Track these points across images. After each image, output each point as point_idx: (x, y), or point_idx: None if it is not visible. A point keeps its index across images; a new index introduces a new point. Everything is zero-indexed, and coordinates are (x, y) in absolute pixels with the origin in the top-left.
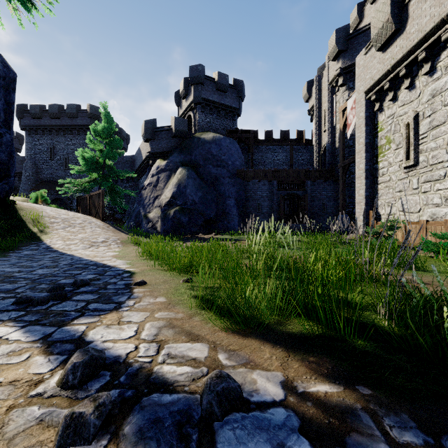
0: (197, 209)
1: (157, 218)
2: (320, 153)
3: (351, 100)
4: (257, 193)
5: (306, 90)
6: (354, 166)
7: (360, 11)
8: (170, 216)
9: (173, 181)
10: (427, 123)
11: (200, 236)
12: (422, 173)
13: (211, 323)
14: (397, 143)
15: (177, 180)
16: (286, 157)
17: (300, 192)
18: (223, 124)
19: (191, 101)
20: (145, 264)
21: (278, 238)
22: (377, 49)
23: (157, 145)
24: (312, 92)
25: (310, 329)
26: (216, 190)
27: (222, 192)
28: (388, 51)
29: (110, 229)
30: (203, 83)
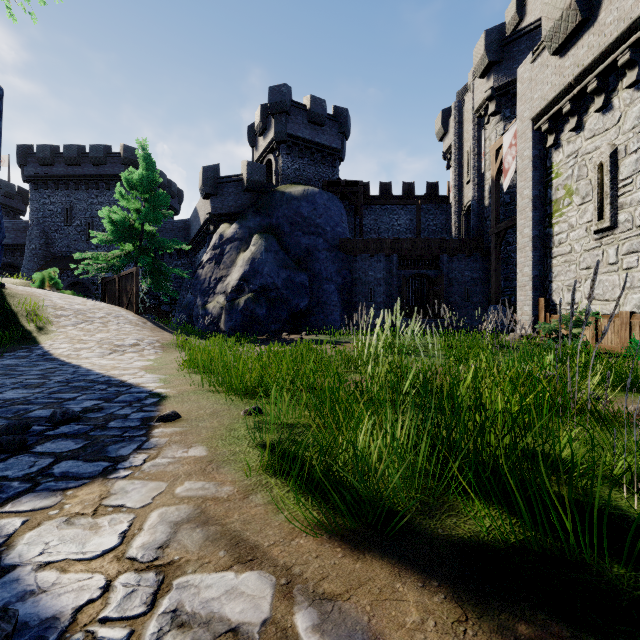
0: (279, 297)
1: (220, 309)
2: (462, 215)
3: (510, 133)
4: (368, 273)
5: (441, 123)
6: (512, 233)
7: (520, 6)
8: (239, 307)
9: (245, 256)
10: (632, 162)
11: (284, 336)
12: (624, 240)
13: (286, 512)
14: (584, 194)
15: (250, 254)
16: (411, 222)
17: (432, 272)
18: (319, 173)
19: (271, 138)
20: (189, 381)
21: (407, 338)
22: (552, 52)
23: (221, 203)
24: (449, 126)
25: (497, 530)
26: (308, 268)
27: (317, 271)
28: (570, 54)
29: (148, 327)
30: (289, 112)
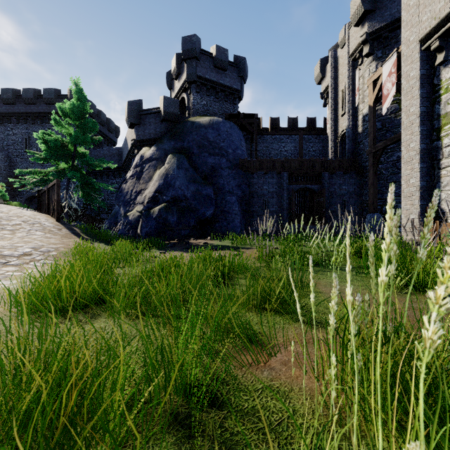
0: (188, 206)
1: (138, 217)
2: (337, 142)
3: (389, 63)
4: (263, 188)
5: (319, 69)
6: (384, 153)
7: None
8: (154, 215)
9: (160, 172)
10: None
11: (191, 241)
12: None
13: None
14: None
15: (164, 171)
16: (295, 148)
17: (316, 187)
18: (222, 109)
19: (184, 79)
20: None
21: None
22: None
23: (143, 131)
24: (326, 71)
25: None
26: (213, 183)
27: (221, 185)
28: None
29: (61, 233)
30: (198, 58)
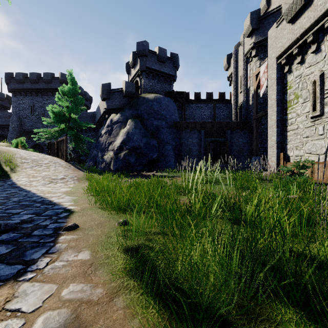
0: (142, 152)
1: (110, 159)
2: (237, 109)
3: (264, 66)
4: (189, 140)
5: (226, 61)
6: (264, 118)
7: (268, 0)
8: (121, 158)
9: (124, 130)
10: None
11: (144, 173)
12: (327, 122)
13: (140, 316)
14: (305, 97)
15: (126, 130)
16: (211, 113)
17: (222, 139)
18: (163, 87)
19: (138, 69)
20: (89, 201)
21: (214, 177)
22: (288, 21)
23: (111, 103)
24: (231, 63)
25: None
26: (157, 137)
27: (162, 139)
28: (297, 22)
29: (71, 168)
30: (147, 55)
